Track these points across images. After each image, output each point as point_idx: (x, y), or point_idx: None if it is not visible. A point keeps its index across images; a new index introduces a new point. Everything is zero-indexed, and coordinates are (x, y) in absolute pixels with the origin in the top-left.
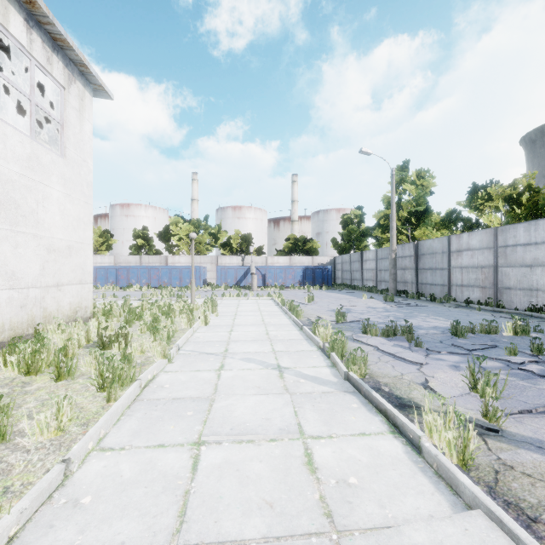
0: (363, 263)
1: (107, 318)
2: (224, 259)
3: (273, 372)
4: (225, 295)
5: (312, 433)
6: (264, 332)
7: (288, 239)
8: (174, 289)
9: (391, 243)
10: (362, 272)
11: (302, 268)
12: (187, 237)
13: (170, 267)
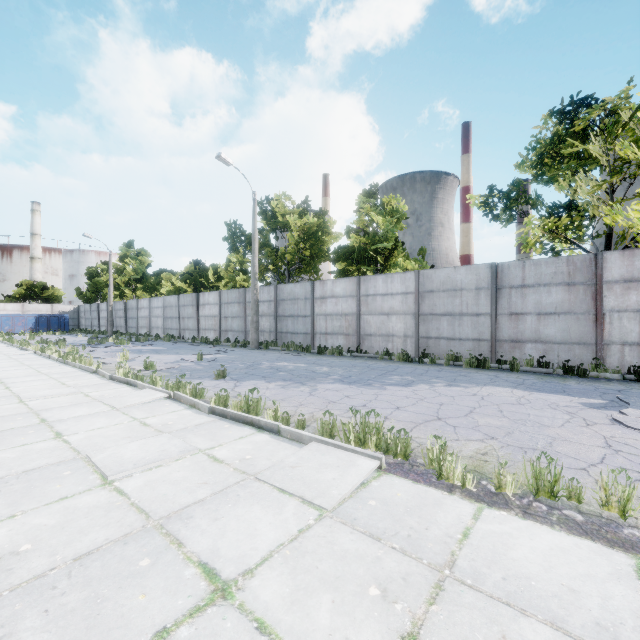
0: (100, 312)
1: None
2: None
3: None
4: None
5: (4, 352)
6: None
7: (21, 285)
8: None
9: (109, 301)
10: (99, 320)
11: (35, 316)
12: None
13: None
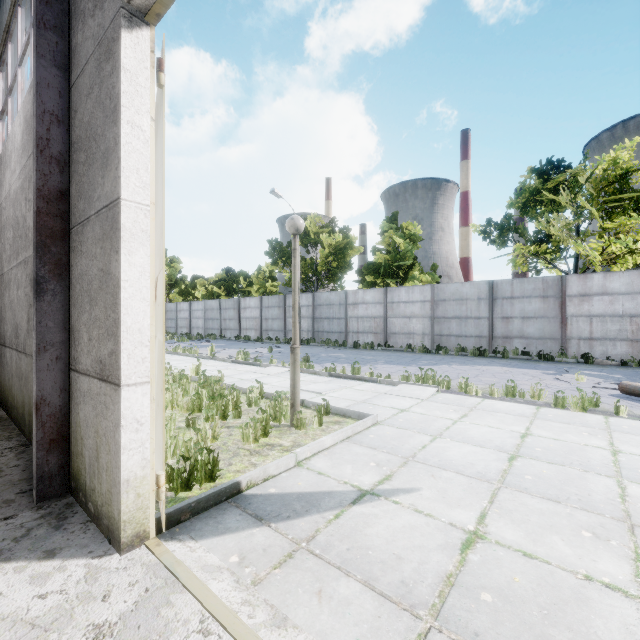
0: None
1: None
2: None
3: None
4: None
5: None
6: None
7: None
8: None
9: None
10: None
11: None
12: None
13: None
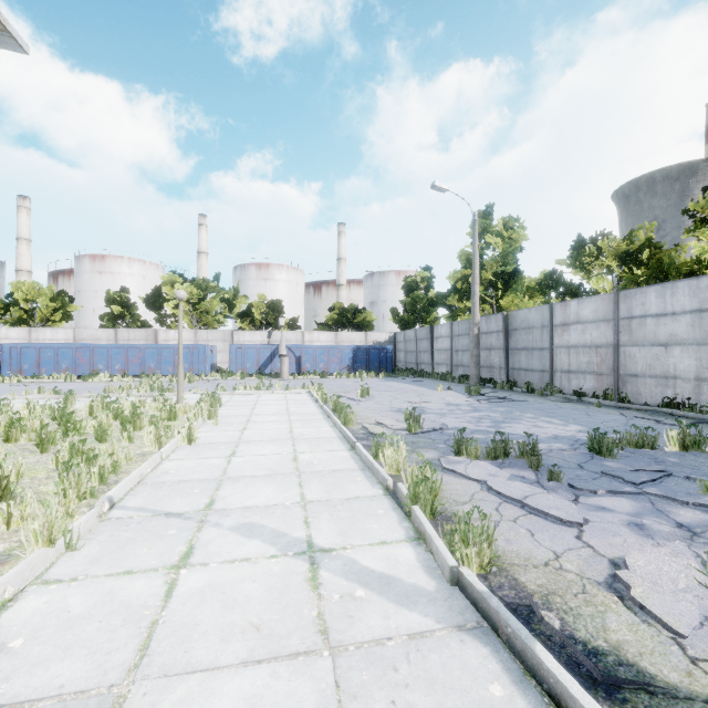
0: (433, 341)
1: (8, 436)
2: (242, 335)
3: (297, 567)
4: (237, 388)
5: None
6: (290, 456)
7: (332, 309)
8: (165, 379)
9: (473, 314)
10: (432, 354)
11: (352, 348)
12: (189, 303)
13: (159, 346)
